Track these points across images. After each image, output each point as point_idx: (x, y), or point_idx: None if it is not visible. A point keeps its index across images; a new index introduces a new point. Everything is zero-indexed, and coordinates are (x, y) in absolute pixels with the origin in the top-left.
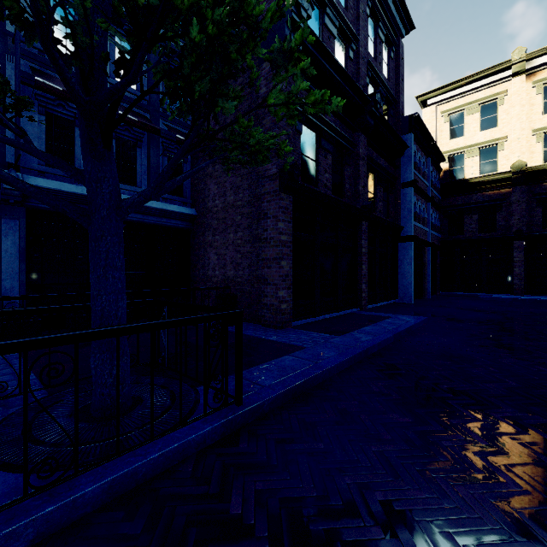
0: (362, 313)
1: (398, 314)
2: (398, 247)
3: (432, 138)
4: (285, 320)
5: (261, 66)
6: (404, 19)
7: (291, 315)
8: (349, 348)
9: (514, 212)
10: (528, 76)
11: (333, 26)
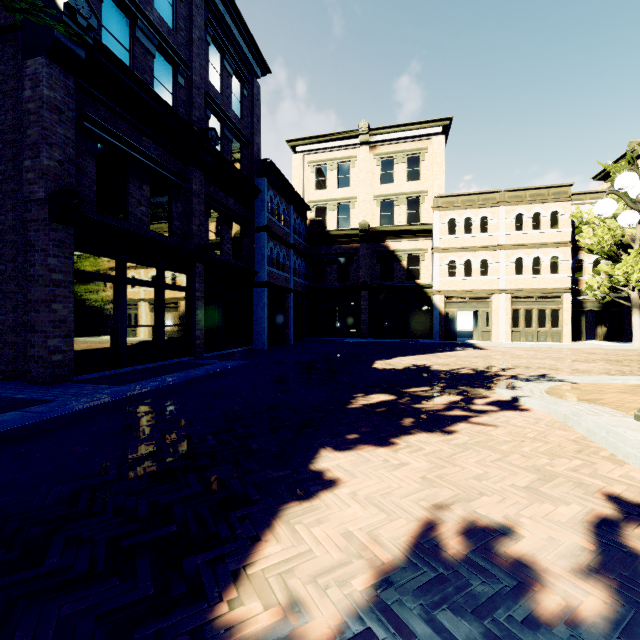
0: (190, 361)
1: (226, 361)
2: (253, 292)
3: (292, 187)
4: (61, 373)
5: (26, 62)
6: (258, 60)
7: (72, 368)
8: (112, 396)
9: (361, 265)
10: (371, 148)
11: (151, 43)
